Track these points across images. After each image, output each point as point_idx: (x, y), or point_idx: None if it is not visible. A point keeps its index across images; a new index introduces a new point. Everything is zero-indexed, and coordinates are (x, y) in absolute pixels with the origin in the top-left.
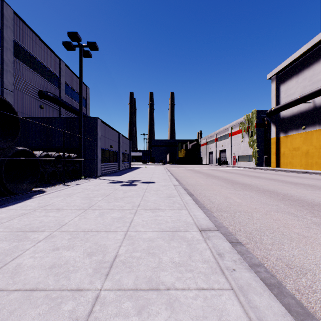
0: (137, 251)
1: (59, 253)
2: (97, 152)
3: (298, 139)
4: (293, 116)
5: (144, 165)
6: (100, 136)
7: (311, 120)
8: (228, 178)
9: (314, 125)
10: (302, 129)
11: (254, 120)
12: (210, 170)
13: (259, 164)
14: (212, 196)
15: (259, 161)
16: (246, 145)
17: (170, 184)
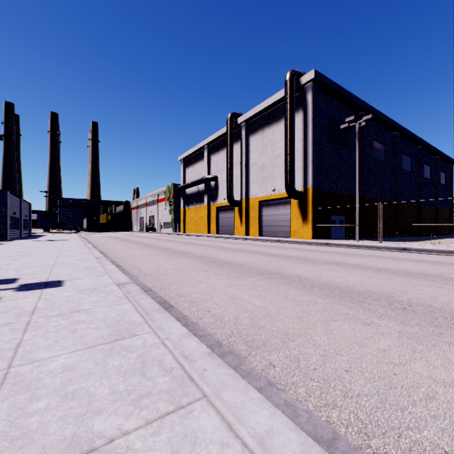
0: (68, 244)
1: (49, 245)
2: (7, 220)
3: (193, 211)
4: (191, 194)
5: (47, 233)
6: (9, 206)
7: (198, 199)
8: (128, 238)
9: (199, 203)
10: (194, 205)
11: (172, 191)
12: (126, 235)
13: (176, 230)
14: (101, 243)
15: (176, 228)
16: (168, 213)
17: (80, 240)
